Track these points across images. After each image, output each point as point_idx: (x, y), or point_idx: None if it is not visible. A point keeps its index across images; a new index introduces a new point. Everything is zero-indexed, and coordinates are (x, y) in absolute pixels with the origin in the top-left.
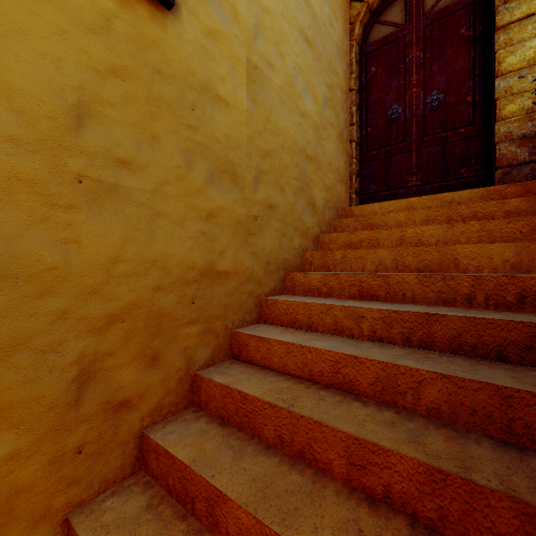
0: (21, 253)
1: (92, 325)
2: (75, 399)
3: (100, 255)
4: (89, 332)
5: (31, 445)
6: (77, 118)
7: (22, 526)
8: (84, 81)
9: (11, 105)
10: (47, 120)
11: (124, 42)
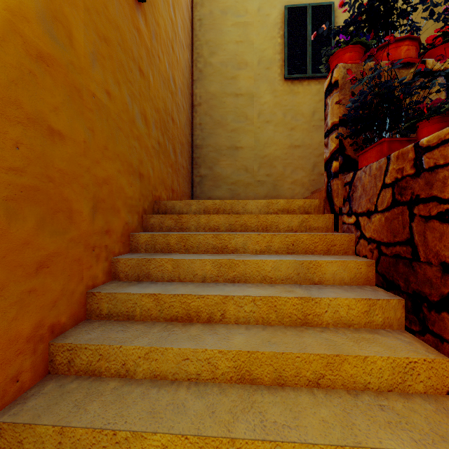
0: (304, 142)
1: (316, 156)
2: (313, 170)
3: (317, 141)
4: (315, 157)
5: (306, 176)
6: (313, 114)
7: (304, 189)
8: (314, 106)
9: (303, 116)
10: (308, 117)
11: (322, 93)
